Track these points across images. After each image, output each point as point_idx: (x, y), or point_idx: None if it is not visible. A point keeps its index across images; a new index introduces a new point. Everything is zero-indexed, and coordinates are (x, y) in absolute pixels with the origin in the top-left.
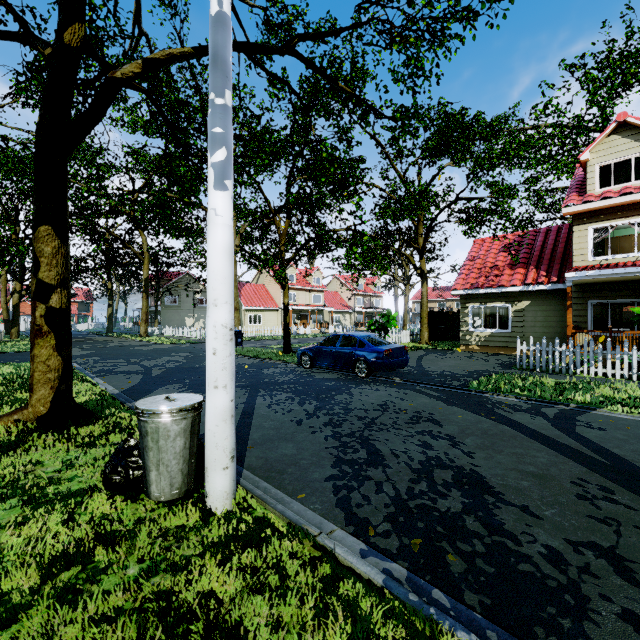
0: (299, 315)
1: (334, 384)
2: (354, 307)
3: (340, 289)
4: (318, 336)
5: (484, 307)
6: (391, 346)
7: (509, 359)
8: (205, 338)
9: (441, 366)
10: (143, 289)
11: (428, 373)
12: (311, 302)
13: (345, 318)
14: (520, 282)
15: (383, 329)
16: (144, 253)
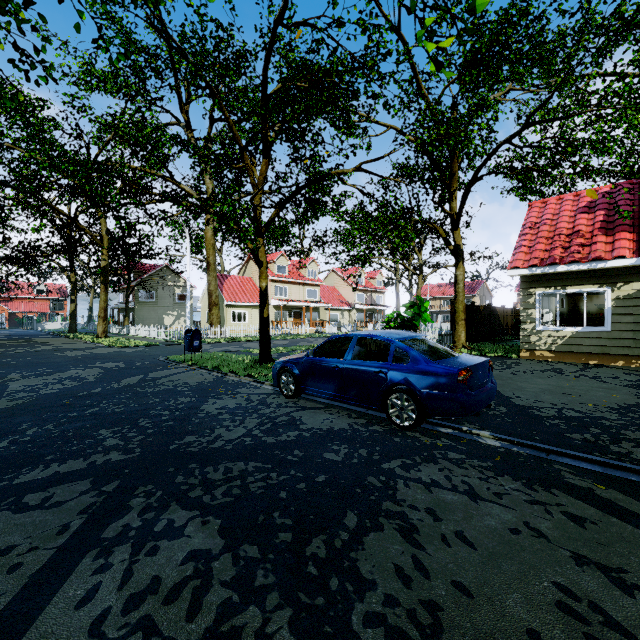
0: (291, 312)
1: (346, 458)
2: (354, 304)
3: (338, 284)
4: (313, 336)
5: (561, 293)
6: (466, 360)
7: (633, 376)
8: (174, 339)
9: (536, 393)
10: (101, 280)
11: (534, 414)
12: (305, 297)
13: (344, 316)
14: (631, 252)
15: (409, 326)
16: (102, 236)
